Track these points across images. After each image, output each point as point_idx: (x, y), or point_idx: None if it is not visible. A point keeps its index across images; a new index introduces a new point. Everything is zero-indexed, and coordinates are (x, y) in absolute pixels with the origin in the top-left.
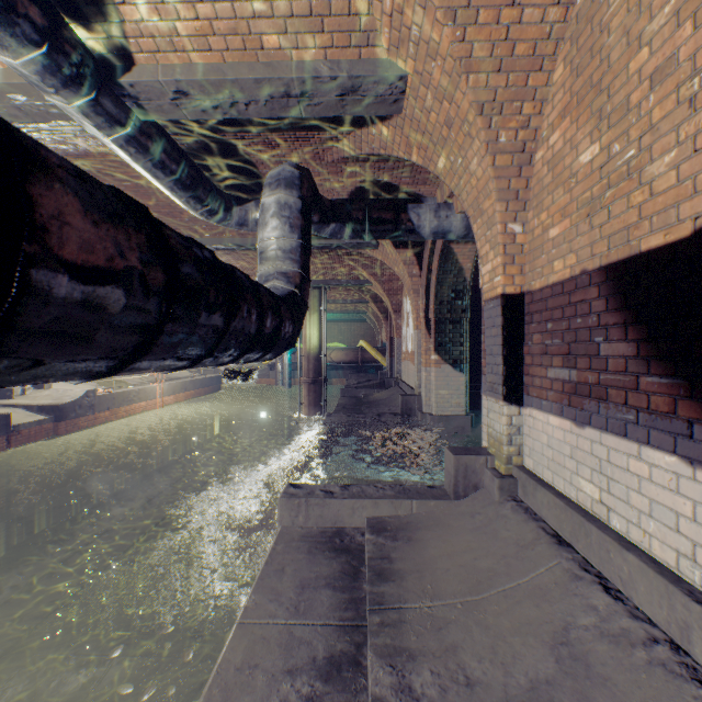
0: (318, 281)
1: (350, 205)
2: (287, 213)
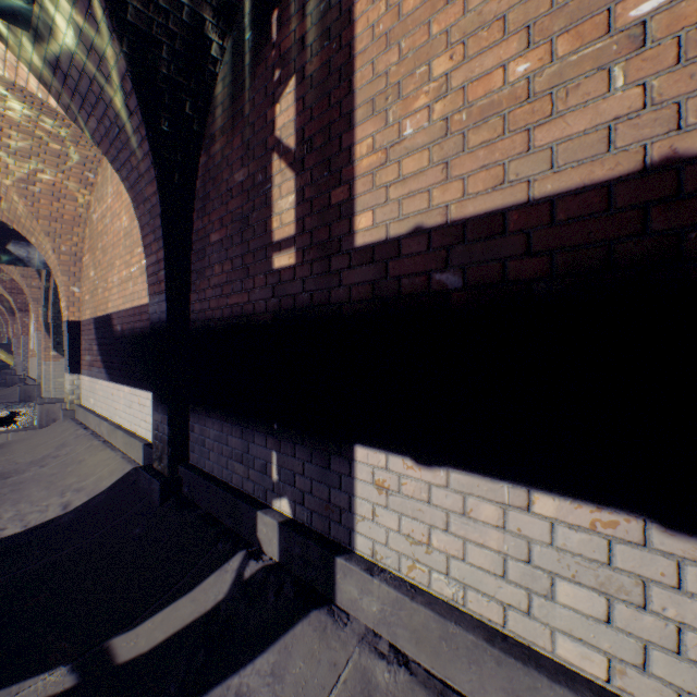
0: None
1: None
2: None
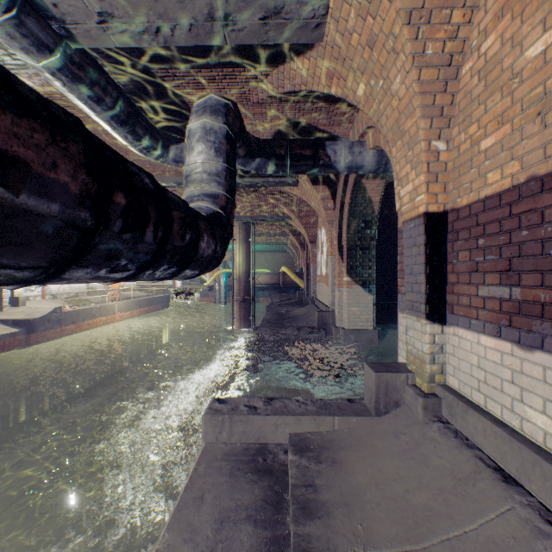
0: (247, 216)
1: (273, 142)
2: (213, 138)
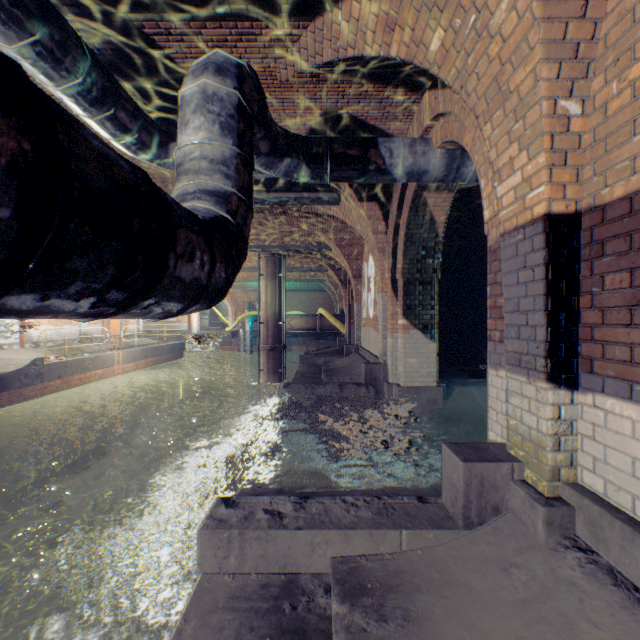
0: (277, 246)
1: (308, 138)
2: (217, 108)
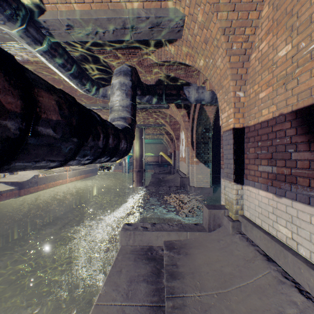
0: (141, 124)
1: (156, 87)
2: (124, 88)
